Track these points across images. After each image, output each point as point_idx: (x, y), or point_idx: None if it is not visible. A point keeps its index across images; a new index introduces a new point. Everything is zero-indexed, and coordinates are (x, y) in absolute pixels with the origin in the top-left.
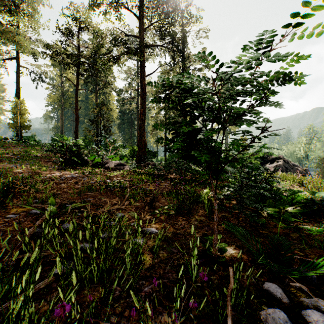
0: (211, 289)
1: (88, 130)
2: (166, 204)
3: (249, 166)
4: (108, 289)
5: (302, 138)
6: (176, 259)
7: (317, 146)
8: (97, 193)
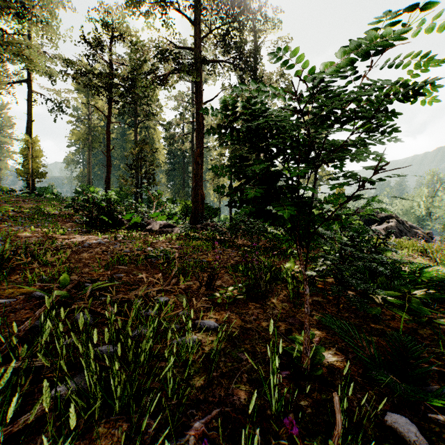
0: (301, 424)
1: (125, 179)
2: (231, 283)
3: (353, 228)
4: (137, 424)
5: (423, 189)
6: (246, 372)
7: (444, 200)
8: (132, 267)
